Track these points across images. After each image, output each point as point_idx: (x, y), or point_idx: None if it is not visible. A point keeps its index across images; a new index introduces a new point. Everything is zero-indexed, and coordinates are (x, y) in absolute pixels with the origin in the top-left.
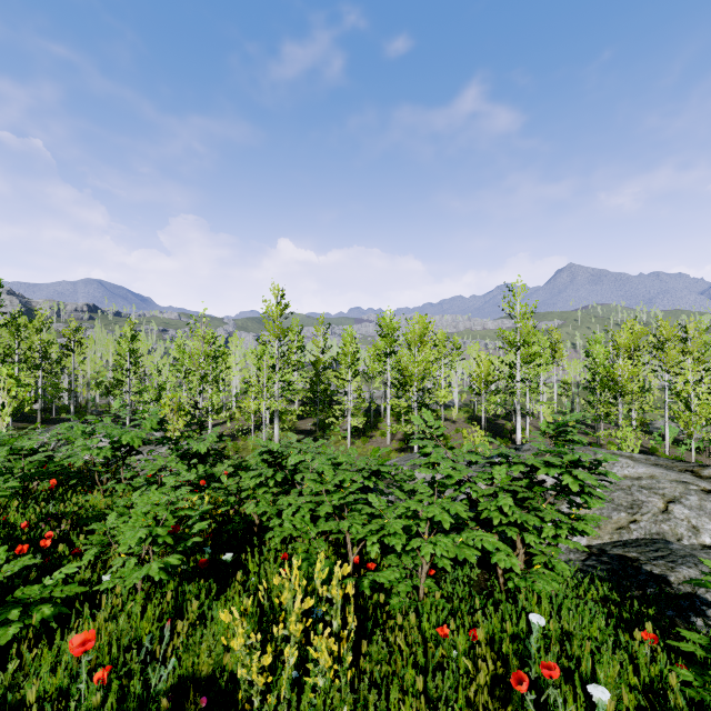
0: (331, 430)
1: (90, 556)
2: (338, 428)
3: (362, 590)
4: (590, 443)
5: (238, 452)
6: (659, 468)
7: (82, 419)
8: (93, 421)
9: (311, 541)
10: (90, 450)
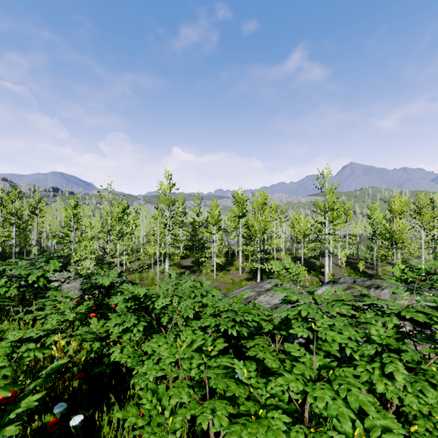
0: (203, 266)
1: None
2: (207, 264)
3: None
4: (372, 275)
5: (142, 280)
6: None
7: (7, 261)
8: (12, 263)
9: (165, 419)
10: (0, 288)
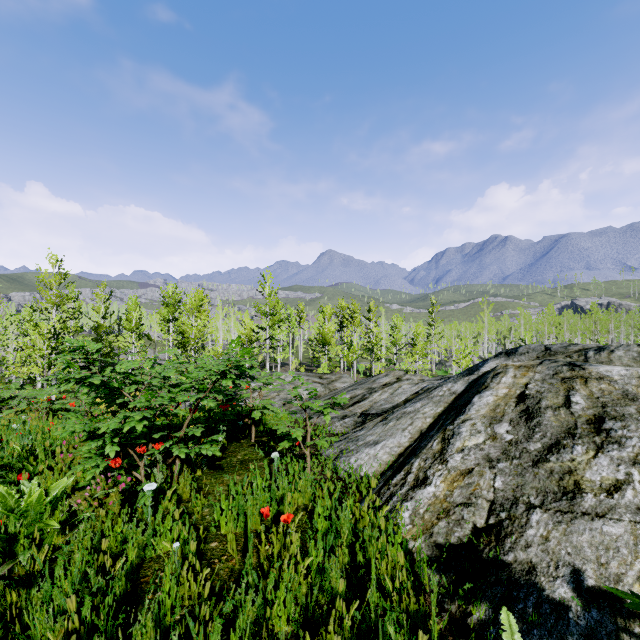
0: None
1: (25, 403)
2: None
3: None
4: None
5: None
6: (306, 376)
7: None
8: None
9: None
10: None
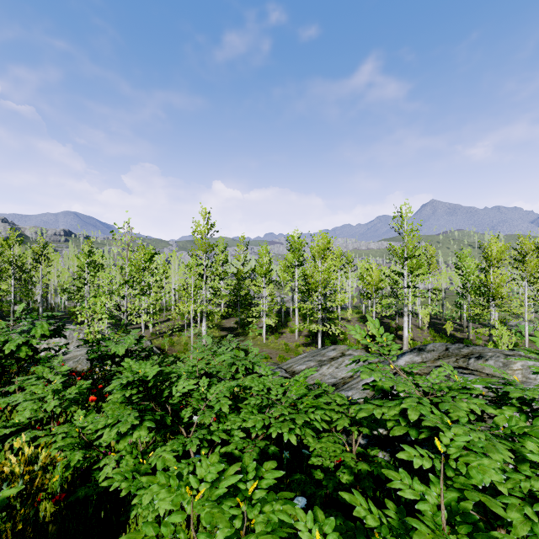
0: (250, 327)
1: None
2: (255, 326)
3: None
4: (461, 339)
5: (173, 346)
6: None
7: None
8: None
9: None
10: None
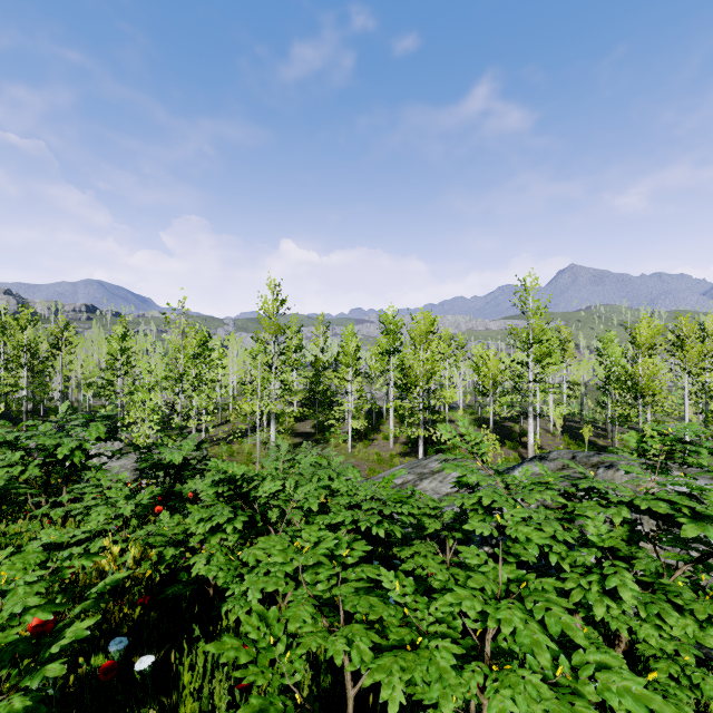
0: (331, 433)
1: None
2: (338, 430)
3: (368, 706)
4: (604, 447)
5: (232, 456)
6: None
7: (21, 425)
8: (30, 428)
9: (278, 657)
10: (13, 467)
